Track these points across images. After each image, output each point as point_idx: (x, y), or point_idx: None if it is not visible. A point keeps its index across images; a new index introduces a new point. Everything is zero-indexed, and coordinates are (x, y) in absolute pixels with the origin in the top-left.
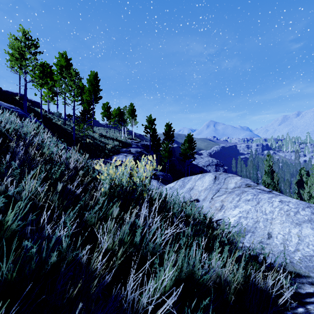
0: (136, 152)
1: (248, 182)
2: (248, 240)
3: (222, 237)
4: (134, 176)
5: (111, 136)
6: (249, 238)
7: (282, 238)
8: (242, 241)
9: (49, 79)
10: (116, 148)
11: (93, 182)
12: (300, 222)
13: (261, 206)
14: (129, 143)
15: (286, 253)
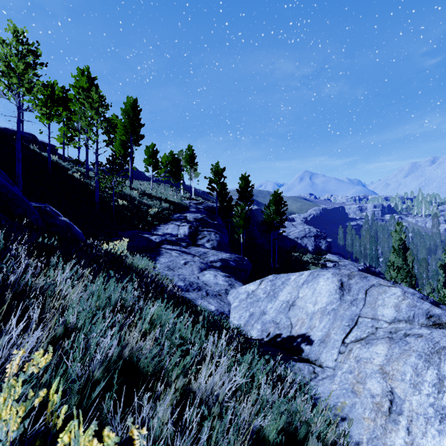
0: (195, 220)
1: (427, 308)
2: None
3: None
4: None
5: (158, 195)
6: None
7: None
8: None
9: (65, 110)
10: (164, 213)
11: None
12: None
13: None
14: (186, 204)
15: None
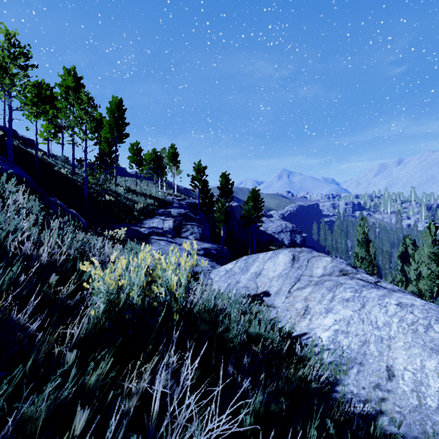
0: (179, 215)
1: (343, 267)
2: (354, 380)
3: (312, 377)
4: (157, 281)
5: (142, 191)
6: (357, 376)
7: (413, 380)
8: (344, 382)
9: (50, 107)
10: (149, 208)
11: (80, 293)
12: (438, 346)
13: (369, 312)
14: (169, 200)
15: (424, 413)
